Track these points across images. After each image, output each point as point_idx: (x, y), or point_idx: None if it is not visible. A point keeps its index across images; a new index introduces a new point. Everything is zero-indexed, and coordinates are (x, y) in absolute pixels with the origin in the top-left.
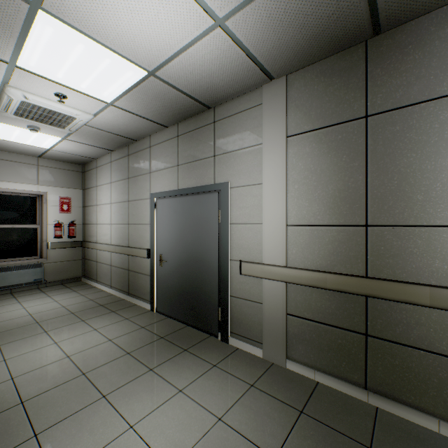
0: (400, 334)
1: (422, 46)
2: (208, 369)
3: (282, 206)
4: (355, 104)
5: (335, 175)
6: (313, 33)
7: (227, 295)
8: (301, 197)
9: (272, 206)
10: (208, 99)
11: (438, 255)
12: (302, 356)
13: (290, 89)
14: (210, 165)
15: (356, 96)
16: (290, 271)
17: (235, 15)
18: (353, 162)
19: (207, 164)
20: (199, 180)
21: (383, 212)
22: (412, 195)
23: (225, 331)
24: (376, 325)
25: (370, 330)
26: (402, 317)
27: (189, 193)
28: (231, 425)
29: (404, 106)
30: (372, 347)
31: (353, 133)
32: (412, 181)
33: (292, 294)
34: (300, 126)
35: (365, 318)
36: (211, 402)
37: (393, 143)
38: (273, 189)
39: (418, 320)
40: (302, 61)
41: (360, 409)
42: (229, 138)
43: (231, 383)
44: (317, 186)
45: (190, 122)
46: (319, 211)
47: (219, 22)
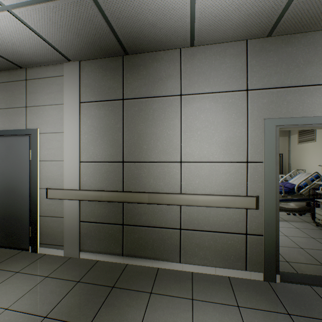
0: (138, 220)
1: (146, 68)
2: (10, 276)
3: (77, 148)
4: (118, 91)
5: (108, 131)
6: (88, 41)
7: (37, 215)
8: (89, 143)
9: (70, 148)
10: (18, 60)
11: (152, 177)
12: (89, 247)
13: (82, 71)
14: (22, 113)
15: (118, 86)
16: (81, 193)
17: (20, 8)
18: (117, 125)
19: (20, 112)
20: (13, 125)
21: (131, 154)
22: (143, 146)
23: (35, 244)
24: (127, 218)
25: (125, 221)
26: (139, 211)
27: (2, 135)
28: (16, 309)
29: (139, 98)
30: (126, 231)
31: (117, 107)
32: (143, 138)
33: (84, 207)
34: (89, 97)
35: (123, 215)
36: (2, 300)
37: (135, 116)
38: (71, 137)
39: (145, 211)
40: (88, 55)
41: (117, 268)
42: (39, 95)
43: (28, 281)
44: (98, 137)
45: (4, 74)
46: (99, 152)
47: (6, 7)
